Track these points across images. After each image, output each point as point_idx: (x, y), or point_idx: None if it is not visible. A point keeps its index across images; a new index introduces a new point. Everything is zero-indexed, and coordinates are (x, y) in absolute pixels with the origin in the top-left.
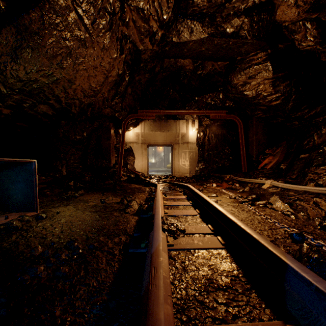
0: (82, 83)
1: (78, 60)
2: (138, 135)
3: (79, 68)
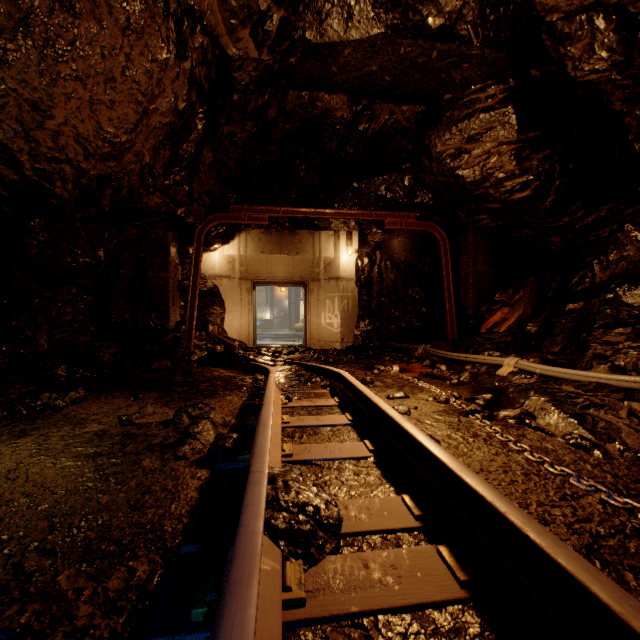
0: (75, 118)
1: (54, 48)
2: (233, 262)
3: (60, 72)
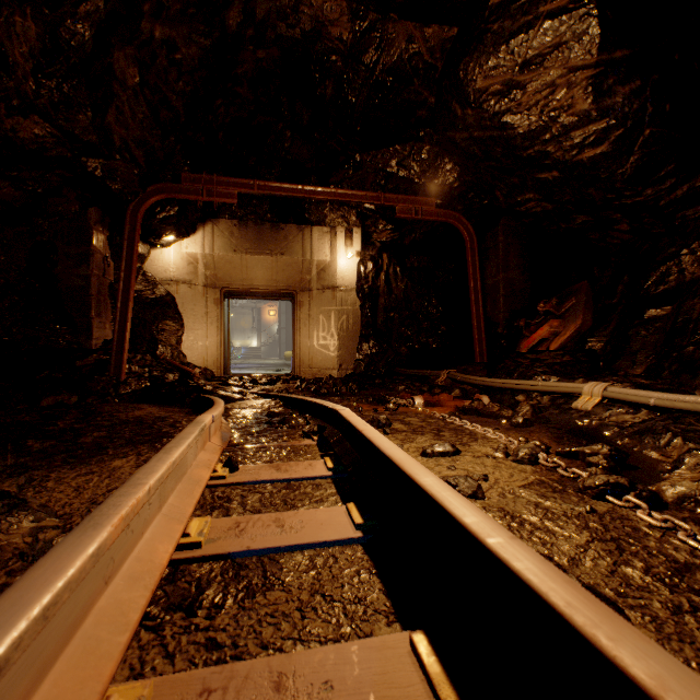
0: None
1: None
2: (196, 263)
3: None
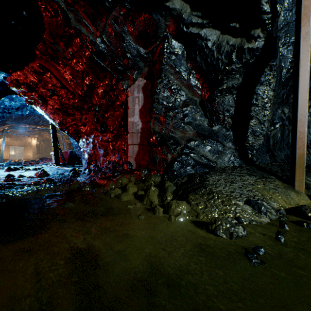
0: None
1: None
2: None
3: None
